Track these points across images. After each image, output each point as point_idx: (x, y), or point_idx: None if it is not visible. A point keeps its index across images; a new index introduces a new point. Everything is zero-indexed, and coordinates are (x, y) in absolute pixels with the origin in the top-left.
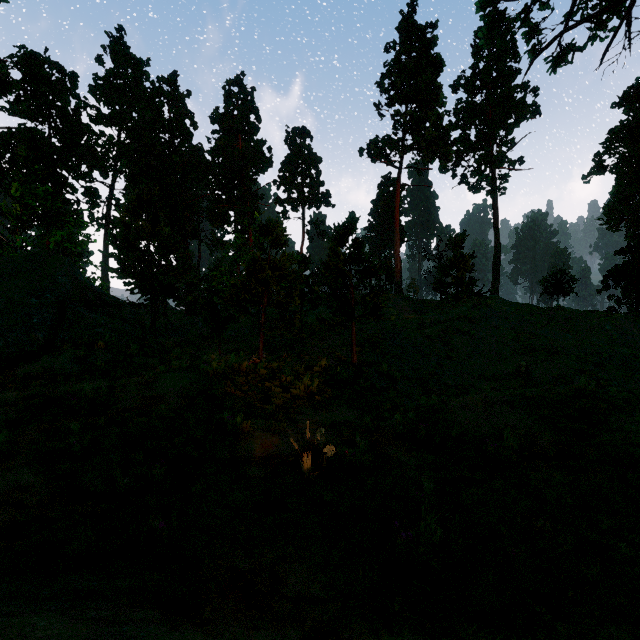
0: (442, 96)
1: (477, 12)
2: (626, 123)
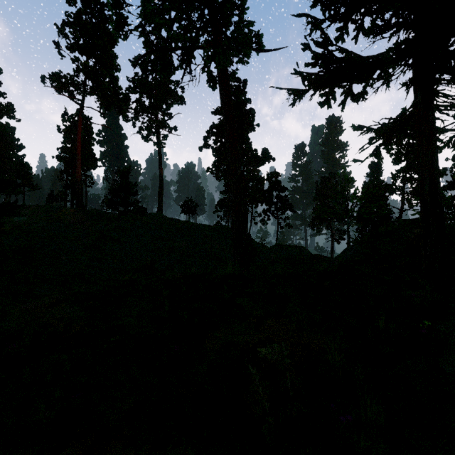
0: (115, 63)
1: (110, 8)
2: (215, 124)
